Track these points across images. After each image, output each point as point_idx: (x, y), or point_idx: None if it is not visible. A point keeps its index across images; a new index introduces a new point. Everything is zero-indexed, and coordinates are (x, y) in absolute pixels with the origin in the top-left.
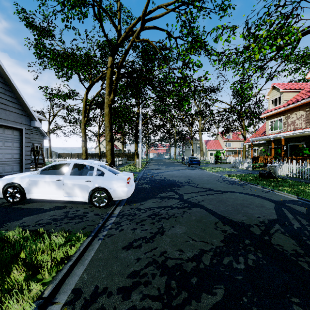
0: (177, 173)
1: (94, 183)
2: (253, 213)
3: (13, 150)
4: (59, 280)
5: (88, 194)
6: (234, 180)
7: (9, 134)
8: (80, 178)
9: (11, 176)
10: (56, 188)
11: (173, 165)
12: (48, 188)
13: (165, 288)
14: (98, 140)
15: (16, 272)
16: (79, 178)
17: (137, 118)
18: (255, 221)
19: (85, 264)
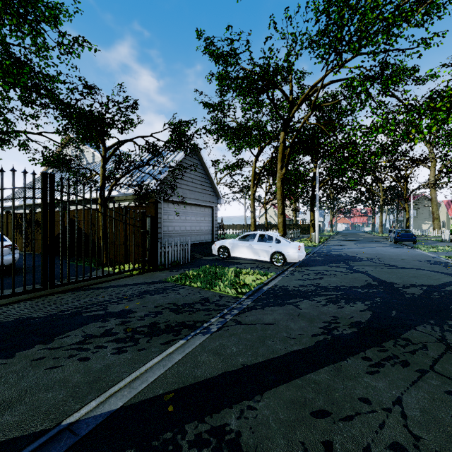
0: (365, 250)
1: (274, 248)
2: (414, 281)
3: (208, 224)
4: (267, 281)
5: (269, 256)
6: (448, 261)
7: (207, 211)
8: (264, 244)
9: (220, 241)
10: (248, 250)
11: (369, 241)
12: (243, 250)
13: (314, 289)
14: (265, 209)
15: (251, 275)
16: (263, 244)
17: (314, 179)
18: (407, 283)
19: (276, 281)
